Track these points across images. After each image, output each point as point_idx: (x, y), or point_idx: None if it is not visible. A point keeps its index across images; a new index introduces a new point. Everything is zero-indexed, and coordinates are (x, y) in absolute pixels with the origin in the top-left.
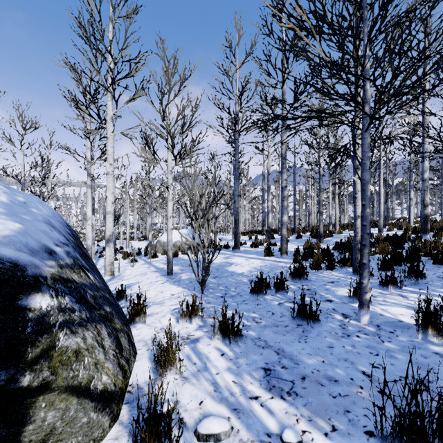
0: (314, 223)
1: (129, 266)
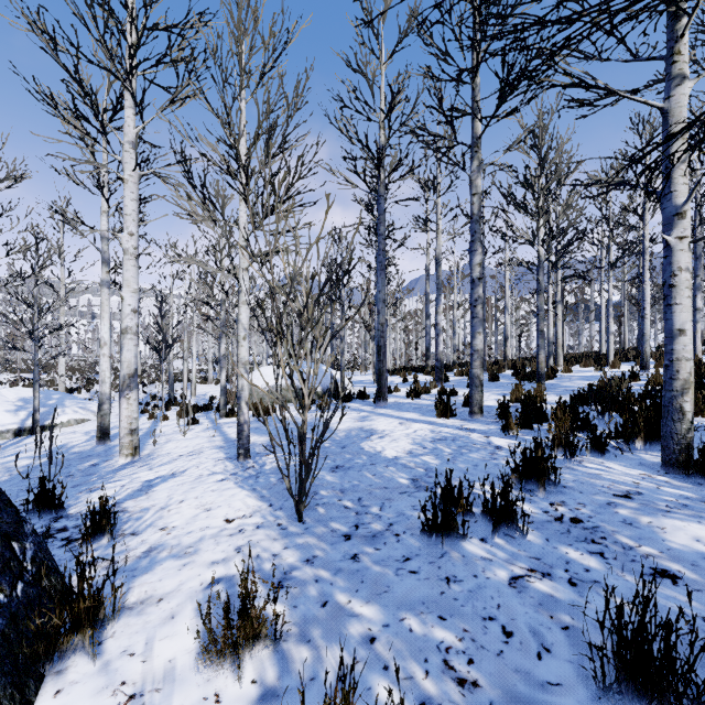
0: (511, 354)
1: (180, 434)
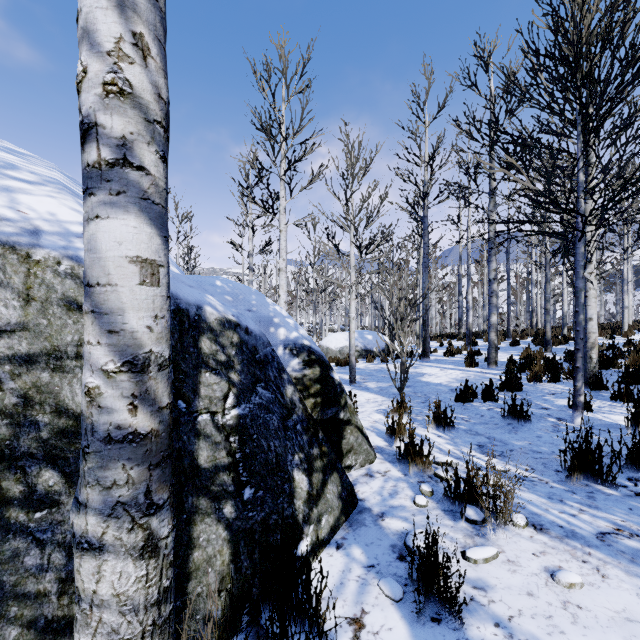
0: (542, 323)
1: None
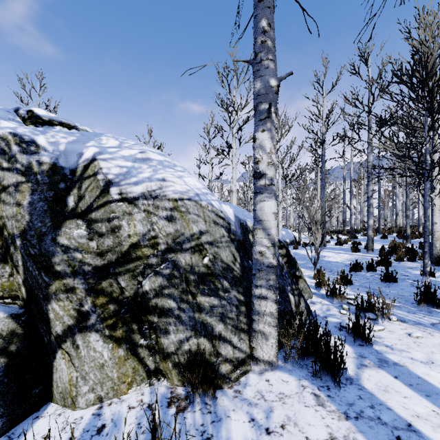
0: (403, 223)
1: None
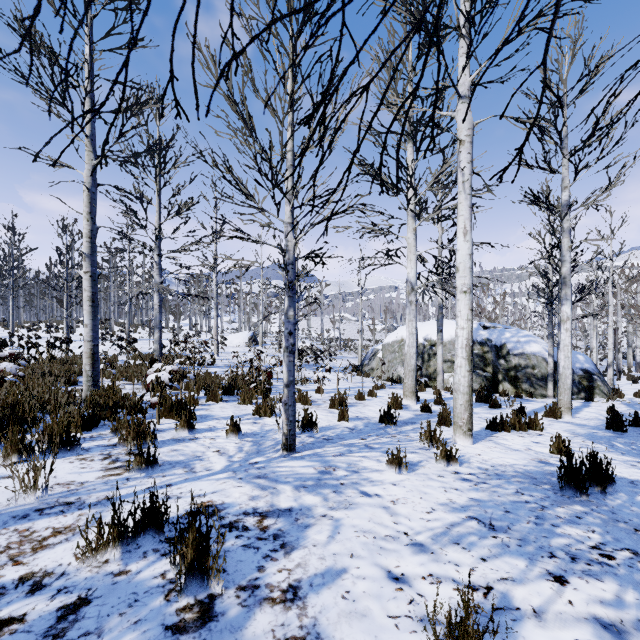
0: None
1: (628, 385)
